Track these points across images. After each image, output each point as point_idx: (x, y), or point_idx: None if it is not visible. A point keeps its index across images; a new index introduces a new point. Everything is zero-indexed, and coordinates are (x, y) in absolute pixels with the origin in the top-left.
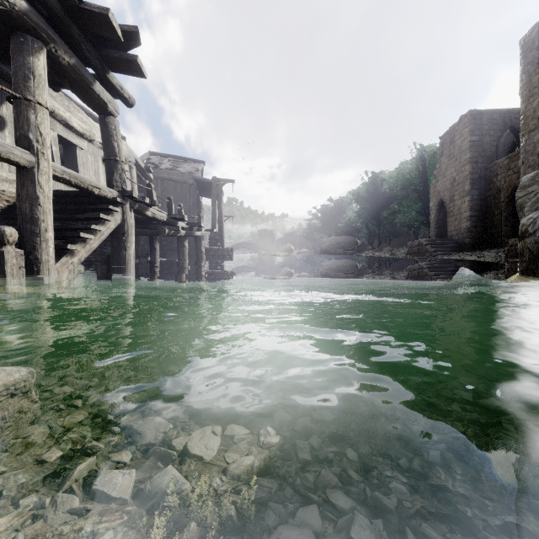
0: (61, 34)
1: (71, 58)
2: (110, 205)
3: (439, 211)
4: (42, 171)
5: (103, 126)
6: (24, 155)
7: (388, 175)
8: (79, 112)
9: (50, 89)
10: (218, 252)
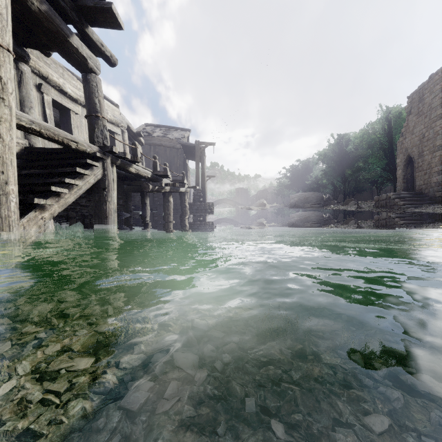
0: None
1: (41, 4)
2: (88, 160)
3: (406, 167)
4: (1, 118)
5: (84, 83)
6: None
7: (354, 136)
8: (73, 79)
9: (44, 57)
10: (201, 206)
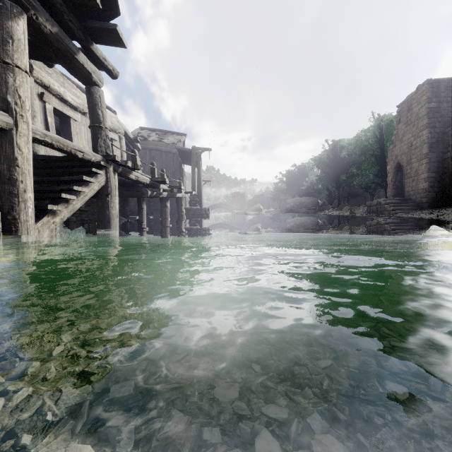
0: (45, 6)
1: (53, 27)
2: (93, 168)
3: (396, 174)
4: (21, 133)
5: (88, 96)
6: (1, 116)
7: (347, 142)
8: (73, 88)
9: (45, 66)
10: (197, 211)
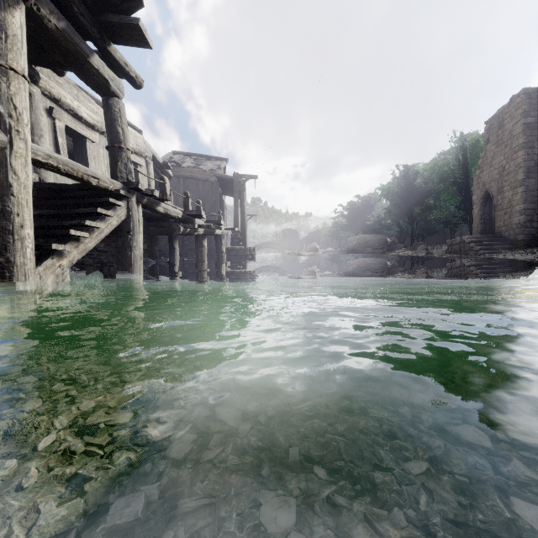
0: None
1: (59, 21)
2: (111, 198)
3: (484, 205)
4: (16, 153)
5: (106, 109)
6: None
7: (423, 168)
8: (89, 102)
9: (55, 75)
10: (240, 252)
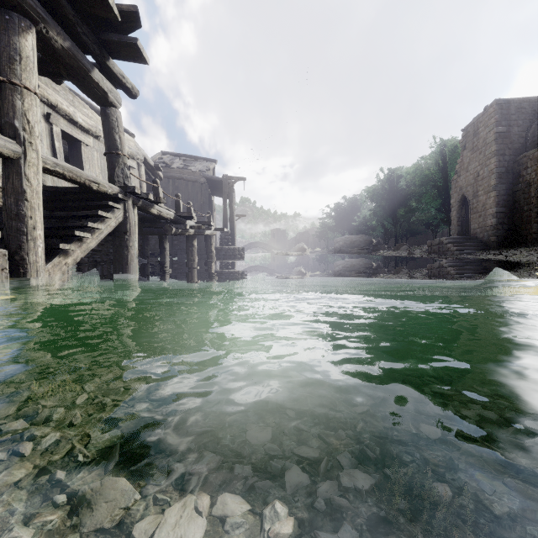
0: (55, 17)
1: (65, 41)
2: (110, 202)
3: (461, 208)
4: (30, 162)
5: (104, 118)
6: (8, 144)
7: (405, 171)
8: (84, 107)
9: (52, 83)
10: (229, 251)
